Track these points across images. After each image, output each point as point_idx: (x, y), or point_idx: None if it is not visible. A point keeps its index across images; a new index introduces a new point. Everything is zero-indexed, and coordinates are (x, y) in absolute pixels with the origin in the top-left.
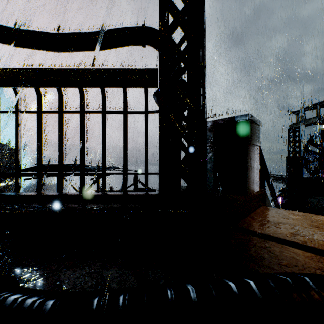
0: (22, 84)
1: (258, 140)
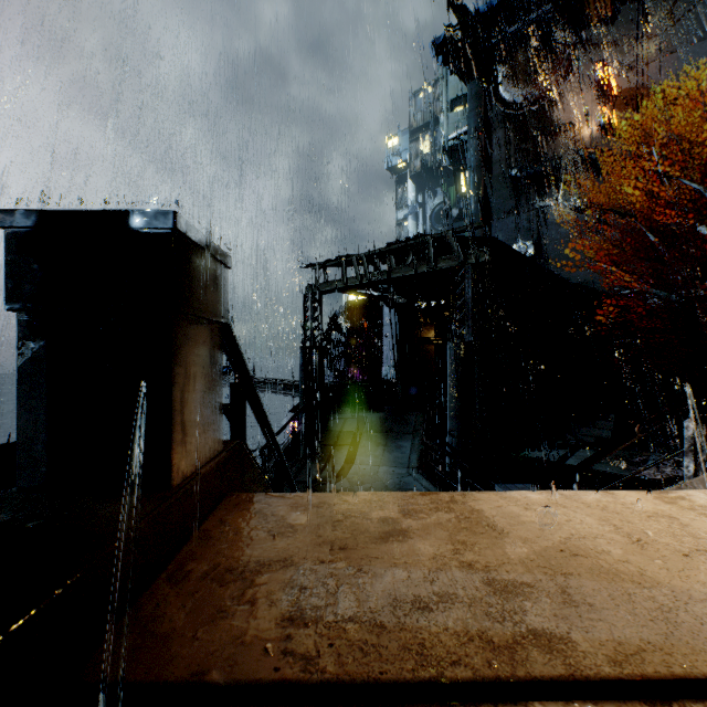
0: None
1: (219, 305)
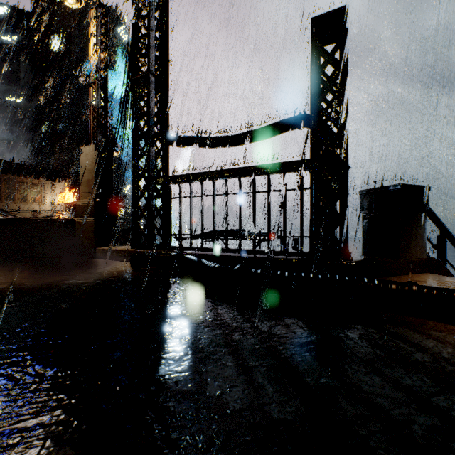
0: (219, 179)
1: (422, 205)
